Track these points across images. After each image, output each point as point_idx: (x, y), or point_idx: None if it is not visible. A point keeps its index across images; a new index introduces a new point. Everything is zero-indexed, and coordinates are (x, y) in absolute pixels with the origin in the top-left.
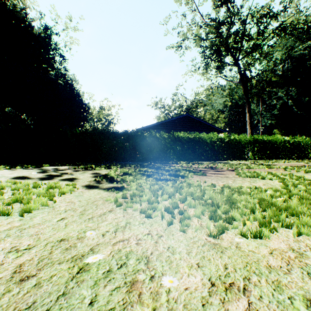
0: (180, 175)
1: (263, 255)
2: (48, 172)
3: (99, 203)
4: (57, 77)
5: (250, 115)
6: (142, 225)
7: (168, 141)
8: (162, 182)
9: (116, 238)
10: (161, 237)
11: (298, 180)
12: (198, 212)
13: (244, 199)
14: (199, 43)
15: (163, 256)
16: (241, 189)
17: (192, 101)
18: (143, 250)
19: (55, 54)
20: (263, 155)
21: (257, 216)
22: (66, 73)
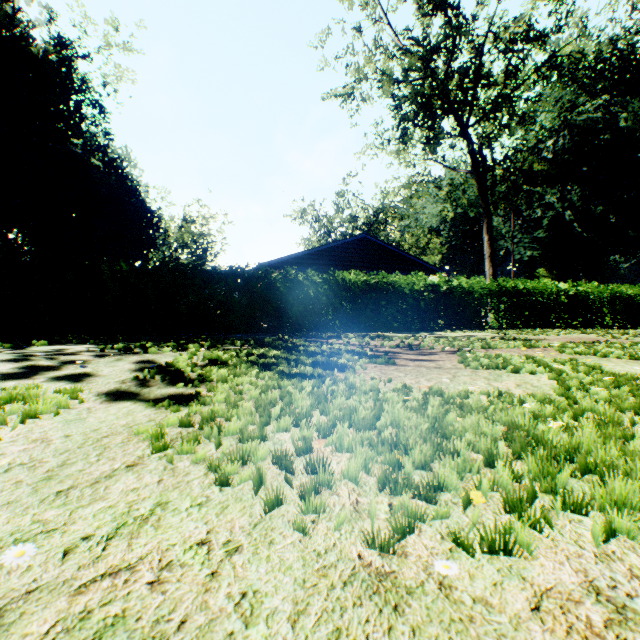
0: (337, 364)
1: (514, 618)
2: (32, 359)
3: (115, 443)
4: (89, 152)
5: (491, 239)
6: (198, 510)
7: (323, 290)
8: (292, 383)
9: (100, 565)
10: (233, 556)
11: (591, 375)
12: (354, 467)
13: (471, 426)
14: (390, 89)
15: (212, 635)
16: (467, 398)
17: (376, 209)
18: (159, 611)
19: (82, 102)
20: (517, 320)
21: (501, 478)
22: (108, 144)
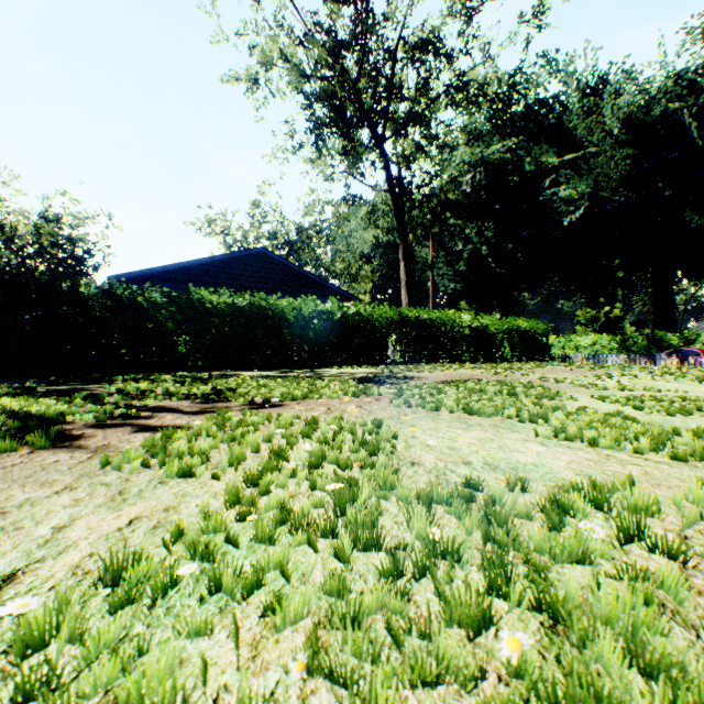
0: None
1: None
2: None
3: None
4: None
5: (408, 266)
6: None
7: (169, 313)
8: None
9: None
10: None
11: (313, 478)
12: None
13: None
14: (297, 81)
15: None
16: None
17: (298, 227)
18: None
19: None
20: (420, 353)
21: None
22: None
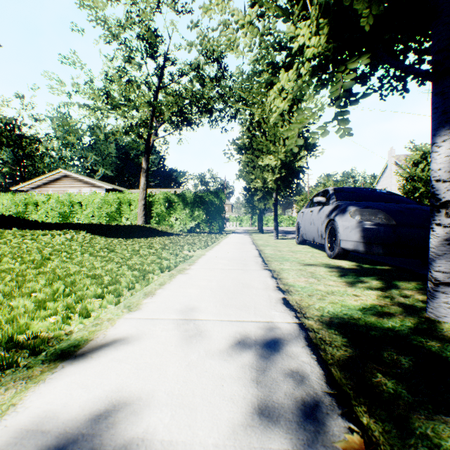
0: None
1: None
2: None
3: None
4: None
5: None
6: None
7: None
8: None
9: None
10: None
11: None
12: None
13: None
14: None
15: None
16: None
17: None
18: None
19: None
20: None
21: None
22: None
